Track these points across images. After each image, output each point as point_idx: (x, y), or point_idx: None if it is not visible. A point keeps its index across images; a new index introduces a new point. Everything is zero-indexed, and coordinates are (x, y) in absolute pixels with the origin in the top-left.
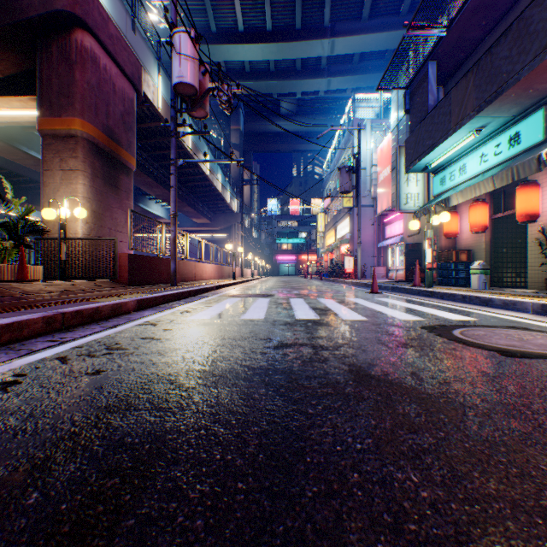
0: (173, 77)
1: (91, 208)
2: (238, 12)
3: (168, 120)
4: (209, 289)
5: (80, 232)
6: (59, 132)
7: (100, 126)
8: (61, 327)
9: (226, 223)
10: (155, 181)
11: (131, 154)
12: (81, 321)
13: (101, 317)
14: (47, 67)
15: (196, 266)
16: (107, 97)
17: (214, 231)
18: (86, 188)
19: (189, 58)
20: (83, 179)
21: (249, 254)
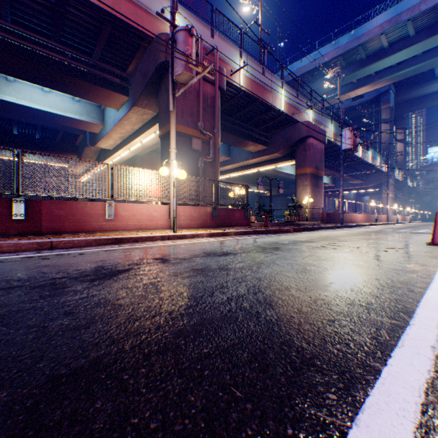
0: (341, 147)
1: (310, 197)
2: (383, 42)
3: (335, 141)
4: (357, 225)
5: (308, 205)
6: (301, 173)
7: (313, 167)
8: (325, 229)
9: (376, 181)
10: (325, 168)
11: (321, 171)
12: (327, 228)
13: (329, 228)
14: (297, 153)
15: (351, 215)
16: (315, 155)
17: (365, 188)
18: (309, 190)
19: (348, 138)
20: (308, 187)
21: (401, 202)
